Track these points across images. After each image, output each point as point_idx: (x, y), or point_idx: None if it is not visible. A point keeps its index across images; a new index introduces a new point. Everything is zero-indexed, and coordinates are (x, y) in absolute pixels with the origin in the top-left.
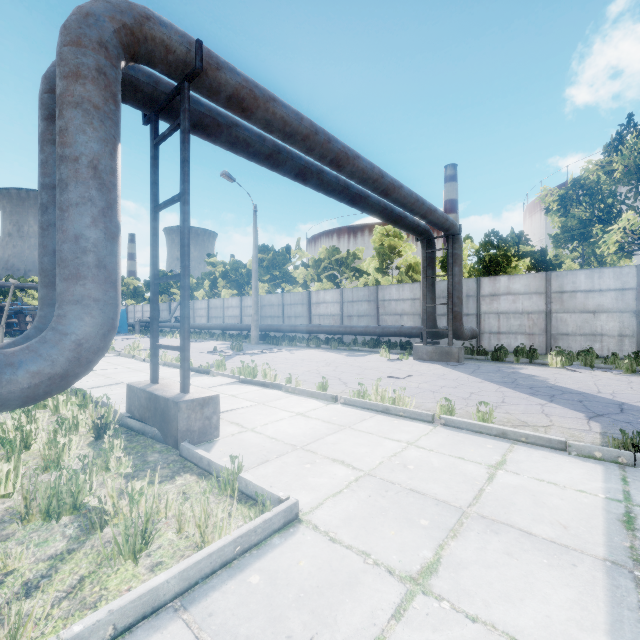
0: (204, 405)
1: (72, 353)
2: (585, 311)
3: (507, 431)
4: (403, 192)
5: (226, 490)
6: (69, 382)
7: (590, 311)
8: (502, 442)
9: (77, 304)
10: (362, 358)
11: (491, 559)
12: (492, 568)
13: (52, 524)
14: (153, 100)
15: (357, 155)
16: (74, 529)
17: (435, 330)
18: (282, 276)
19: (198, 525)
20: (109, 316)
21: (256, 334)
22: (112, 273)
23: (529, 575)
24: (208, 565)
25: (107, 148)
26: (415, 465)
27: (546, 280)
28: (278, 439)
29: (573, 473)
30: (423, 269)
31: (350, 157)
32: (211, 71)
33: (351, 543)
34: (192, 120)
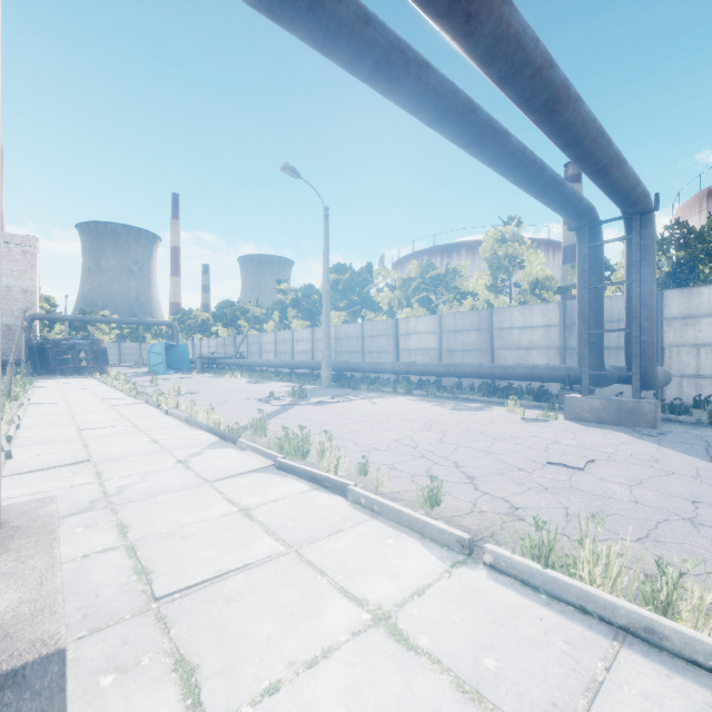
0: None
1: None
2: None
3: None
4: (582, 110)
5: None
6: None
7: None
8: None
9: None
10: (479, 414)
11: None
12: None
13: None
14: None
15: None
16: None
17: (605, 373)
18: (362, 301)
19: None
20: None
21: (327, 374)
22: None
23: None
24: None
25: None
26: None
27: None
28: None
29: None
30: (582, 274)
31: None
32: None
33: None
34: None
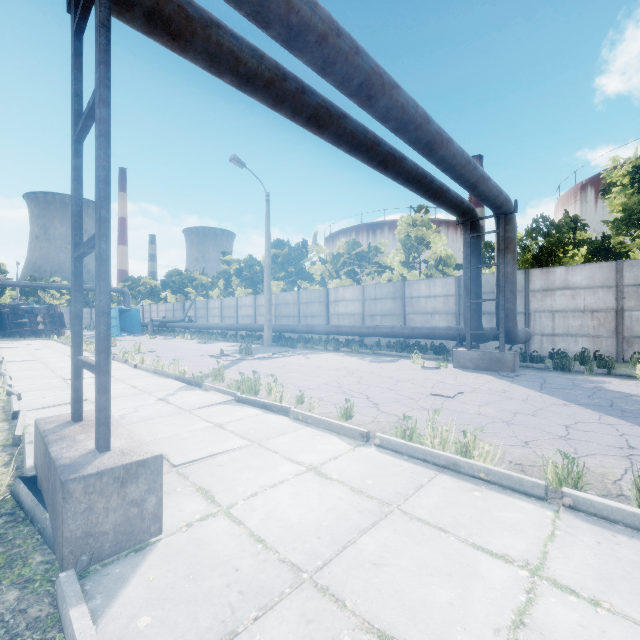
0: (127, 479)
1: None
2: None
3: None
4: (452, 148)
5: None
6: None
7: None
8: None
9: None
10: (390, 365)
11: None
12: None
13: None
14: None
15: (395, 83)
16: None
17: (481, 332)
18: (298, 273)
19: None
20: None
21: (269, 335)
22: None
23: None
24: None
25: None
26: None
27: (616, 271)
28: (268, 543)
29: None
30: (466, 257)
31: (386, 83)
32: None
33: None
34: (143, 4)
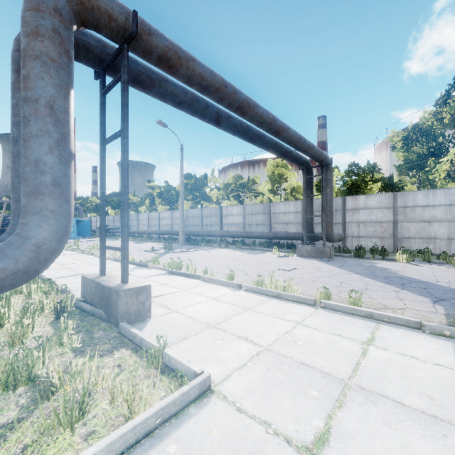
0: (139, 293)
1: (32, 253)
2: (422, 221)
3: (373, 313)
4: (290, 132)
5: (153, 363)
6: (30, 276)
7: (426, 221)
8: (370, 322)
9: (37, 214)
10: (259, 255)
11: (373, 429)
12: (375, 438)
13: (9, 394)
14: (101, 60)
15: (256, 104)
16: (26, 399)
17: (313, 235)
18: (201, 196)
19: (126, 399)
20: (63, 224)
21: (182, 237)
22: (65, 190)
23: (408, 446)
24: (133, 436)
25: (61, 92)
26: (303, 341)
27: (393, 198)
28: (196, 319)
29: (429, 349)
30: (304, 190)
31: (251, 105)
32: (145, 36)
33: (254, 413)
34: (131, 76)
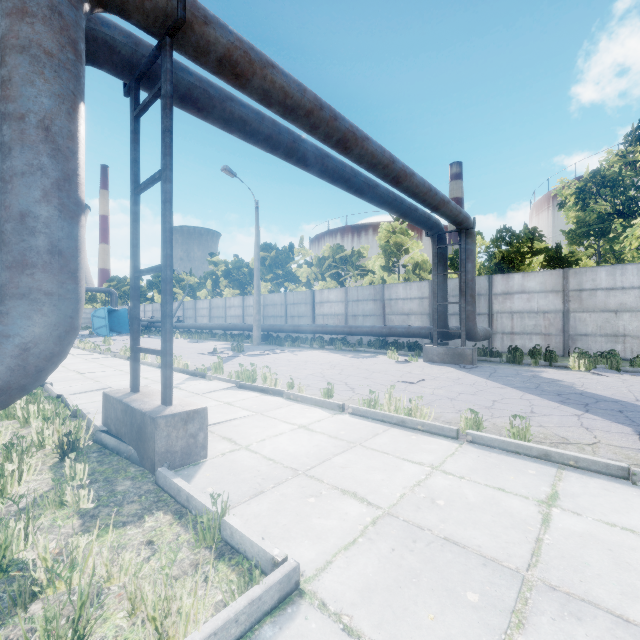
0: (188, 420)
1: (15, 360)
2: (606, 310)
3: (551, 452)
4: (415, 180)
5: (205, 540)
6: (13, 396)
7: (611, 310)
8: (546, 466)
9: (23, 298)
10: (369, 360)
11: None
12: None
13: None
14: (133, 65)
15: (366, 136)
16: None
17: (446, 330)
18: (285, 275)
19: (151, 617)
20: (66, 314)
21: (258, 334)
22: (70, 261)
23: None
24: None
25: (63, 106)
26: (445, 500)
27: (563, 277)
28: (276, 460)
29: None
30: (433, 266)
31: (358, 138)
32: (197, 25)
33: (374, 637)
34: (179, 91)
